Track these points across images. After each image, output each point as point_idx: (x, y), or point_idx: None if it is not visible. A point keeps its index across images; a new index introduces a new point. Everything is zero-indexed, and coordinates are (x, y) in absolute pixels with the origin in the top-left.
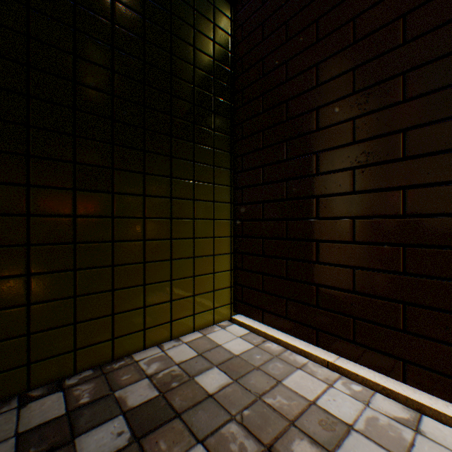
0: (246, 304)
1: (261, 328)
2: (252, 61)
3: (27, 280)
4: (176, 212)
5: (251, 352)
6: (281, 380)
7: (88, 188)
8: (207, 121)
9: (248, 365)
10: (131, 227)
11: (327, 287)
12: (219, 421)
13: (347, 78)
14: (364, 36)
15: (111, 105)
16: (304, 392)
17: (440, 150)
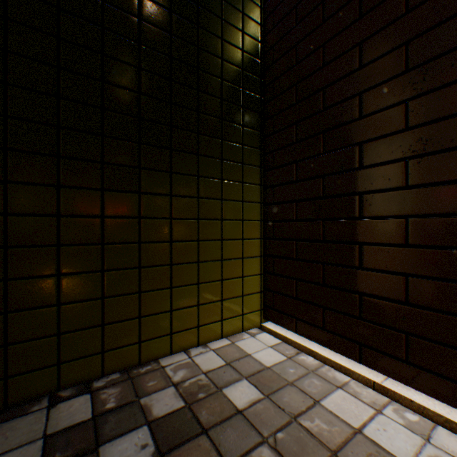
0: (277, 311)
1: (294, 338)
2: (284, 48)
3: (57, 280)
4: (203, 212)
5: (284, 365)
6: (319, 400)
7: (115, 188)
8: (236, 117)
9: (281, 379)
10: (158, 227)
11: (372, 296)
12: (249, 443)
13: (398, 55)
14: (421, 2)
15: (137, 103)
16: (347, 417)
17: None
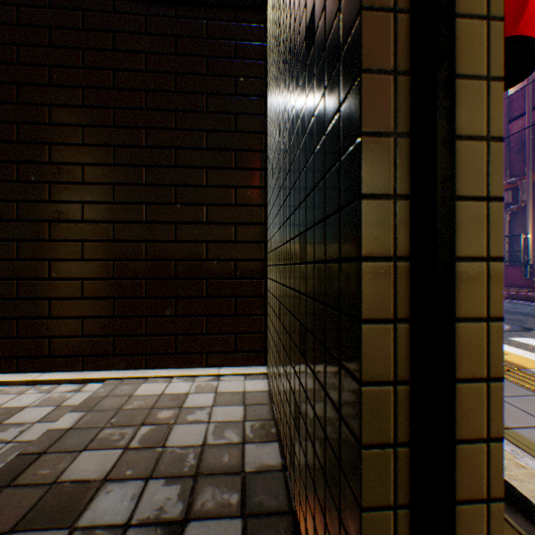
0: None
1: None
2: None
3: None
4: None
5: None
6: None
7: None
8: None
9: None
10: None
11: (29, 318)
12: None
13: (46, 149)
14: (59, 124)
15: None
16: None
17: (103, 220)
